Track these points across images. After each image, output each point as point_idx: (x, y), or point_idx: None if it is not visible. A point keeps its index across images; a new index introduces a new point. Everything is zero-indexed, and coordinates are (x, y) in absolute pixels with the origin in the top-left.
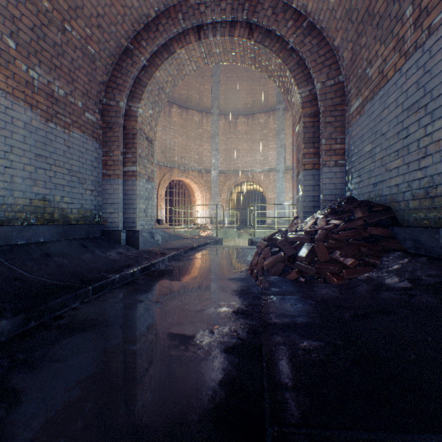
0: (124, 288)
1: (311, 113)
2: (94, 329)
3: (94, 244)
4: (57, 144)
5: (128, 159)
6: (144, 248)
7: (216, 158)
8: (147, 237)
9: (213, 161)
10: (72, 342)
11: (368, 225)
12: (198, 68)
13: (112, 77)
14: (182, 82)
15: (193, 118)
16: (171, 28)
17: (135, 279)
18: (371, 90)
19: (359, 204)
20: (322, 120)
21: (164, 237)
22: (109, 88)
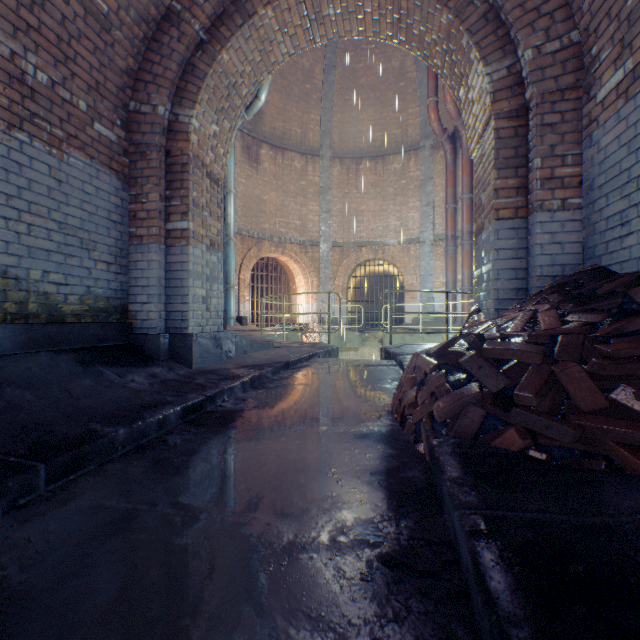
0: (133, 459)
1: (510, 111)
2: None
3: (105, 359)
4: (34, 174)
5: (174, 208)
6: (202, 366)
7: (327, 224)
8: (208, 347)
9: (323, 229)
10: None
11: None
12: (297, 49)
13: (144, 63)
14: (276, 109)
15: (292, 164)
16: None
17: (167, 433)
18: None
19: (635, 279)
20: (534, 121)
21: (241, 345)
22: (140, 83)
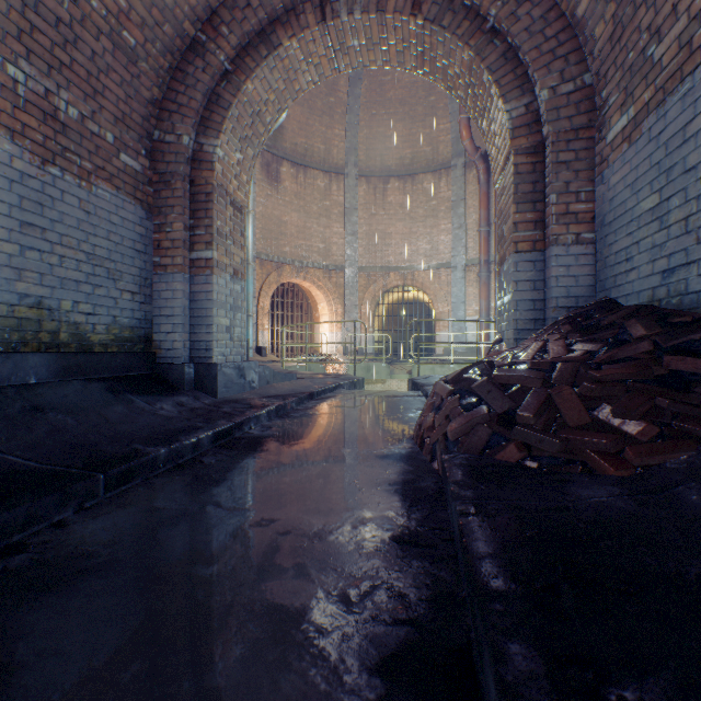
0: (175, 475)
1: (528, 148)
2: (78, 584)
3: (133, 387)
4: (65, 207)
5: (199, 237)
6: (227, 396)
7: (353, 247)
8: (232, 376)
9: (348, 253)
10: (7, 629)
11: (663, 352)
12: (322, 77)
13: (169, 93)
14: (298, 124)
15: (315, 182)
16: (273, 1)
17: (201, 455)
18: (659, 86)
19: (633, 311)
20: (550, 159)
21: (264, 375)
22: (164, 112)
